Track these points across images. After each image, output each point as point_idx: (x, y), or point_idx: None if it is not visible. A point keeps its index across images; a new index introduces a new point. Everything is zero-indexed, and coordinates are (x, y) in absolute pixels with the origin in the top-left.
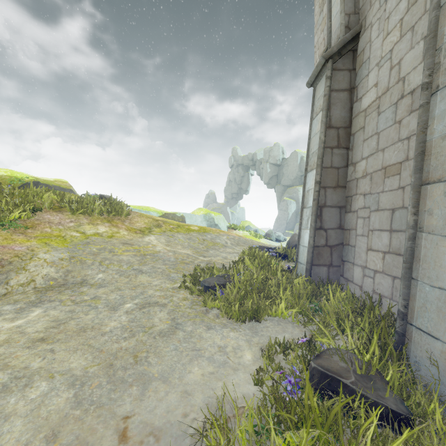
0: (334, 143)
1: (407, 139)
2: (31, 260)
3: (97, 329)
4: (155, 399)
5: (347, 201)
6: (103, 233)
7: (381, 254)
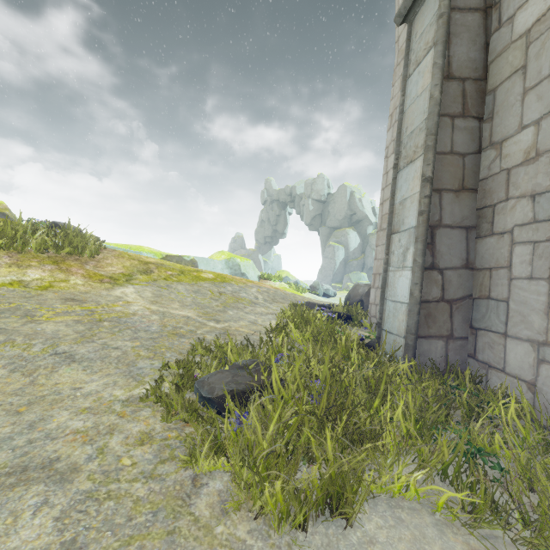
0: (456, 108)
1: None
2: None
3: None
4: None
5: (481, 216)
6: (32, 282)
7: None
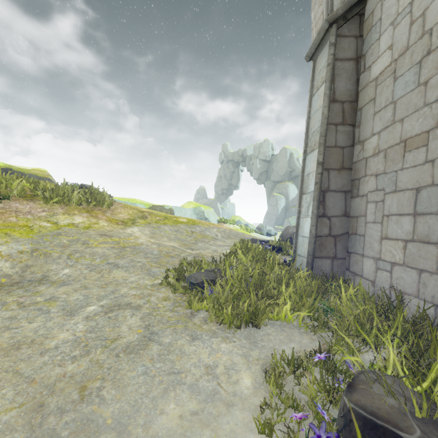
0: (338, 120)
1: (437, 102)
2: None
3: (38, 344)
4: None
5: (353, 185)
6: (79, 224)
7: (401, 243)
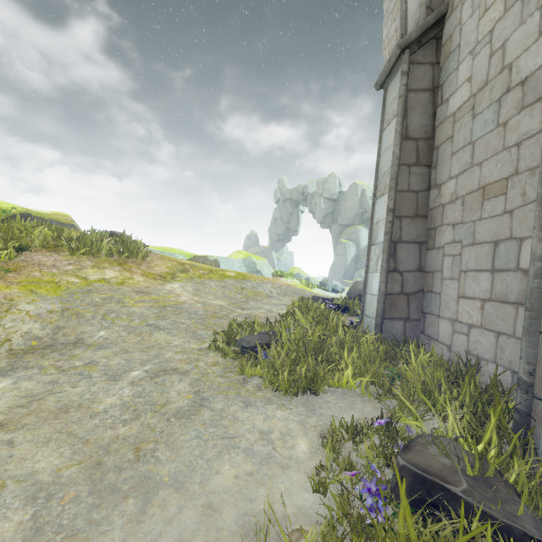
0: (412, 160)
1: (516, 146)
2: (7, 313)
3: (86, 408)
4: (162, 520)
5: (429, 235)
6: (111, 279)
7: (479, 303)
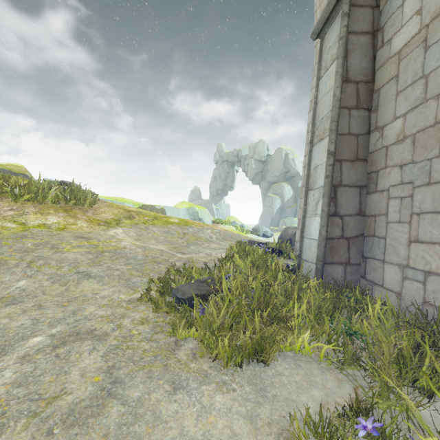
0: (352, 103)
1: None
2: None
3: None
4: None
5: (369, 179)
6: (52, 224)
7: (439, 248)
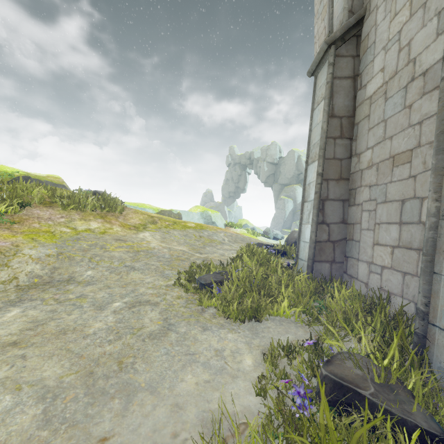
0: (336, 133)
1: (419, 124)
2: (14, 257)
3: (80, 331)
4: (140, 415)
5: (350, 194)
6: (95, 229)
7: (389, 249)
